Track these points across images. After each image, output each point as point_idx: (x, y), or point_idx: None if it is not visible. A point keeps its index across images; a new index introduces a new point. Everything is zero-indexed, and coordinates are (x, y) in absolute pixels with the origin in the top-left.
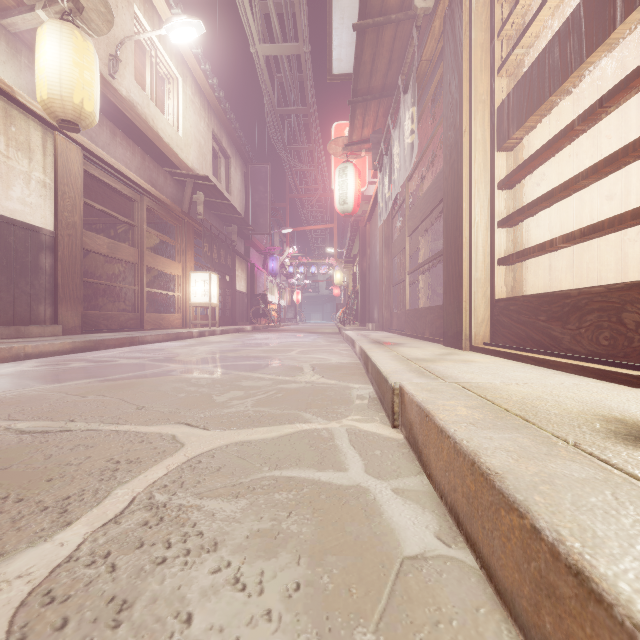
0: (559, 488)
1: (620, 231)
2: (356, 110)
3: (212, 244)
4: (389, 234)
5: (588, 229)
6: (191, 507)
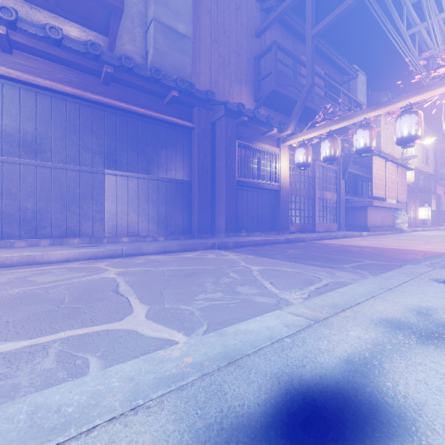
0: None
1: None
2: None
3: (424, 194)
4: None
5: None
6: None
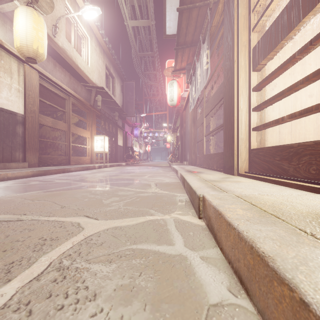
0: (312, 268)
1: (316, 113)
2: (178, 53)
3: (105, 121)
4: (195, 116)
5: (303, 111)
6: (83, 269)
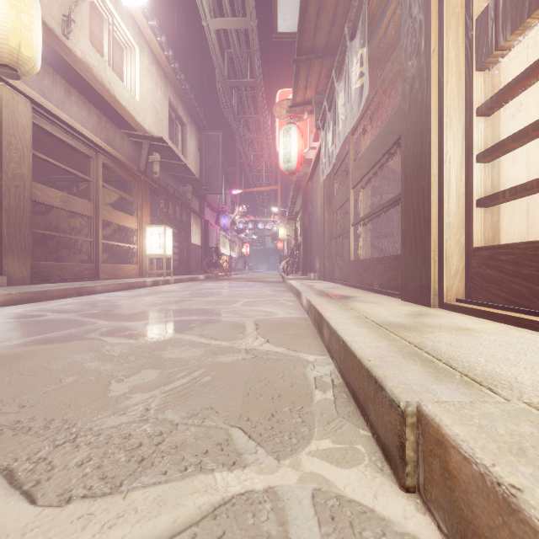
0: None
1: None
2: (300, 70)
3: (168, 201)
4: (330, 189)
5: None
6: None
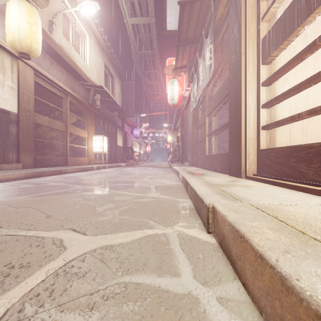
0: None
1: None
2: (179, 50)
3: (104, 121)
4: (196, 115)
5: None
6: None
